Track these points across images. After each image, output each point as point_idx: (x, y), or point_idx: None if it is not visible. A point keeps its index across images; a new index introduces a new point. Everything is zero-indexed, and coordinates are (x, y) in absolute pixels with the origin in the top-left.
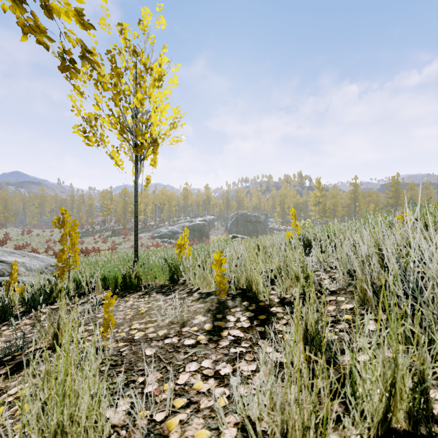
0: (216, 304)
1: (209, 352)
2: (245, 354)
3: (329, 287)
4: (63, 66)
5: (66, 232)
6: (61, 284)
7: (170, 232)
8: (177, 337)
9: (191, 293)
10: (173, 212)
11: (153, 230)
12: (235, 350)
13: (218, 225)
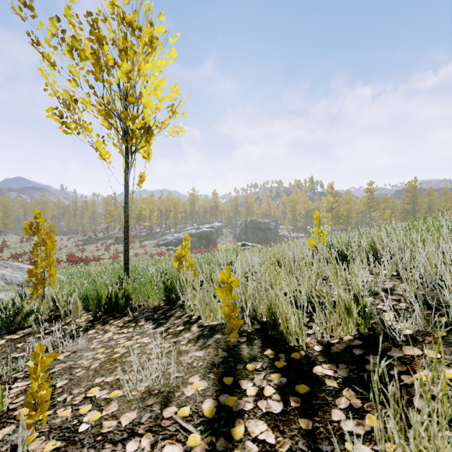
0: (223, 351)
1: None
2: None
3: (404, 329)
4: None
5: (40, 240)
6: (30, 305)
7: (176, 239)
8: (151, 436)
9: (189, 325)
10: (179, 219)
11: (158, 238)
12: None
13: (226, 232)
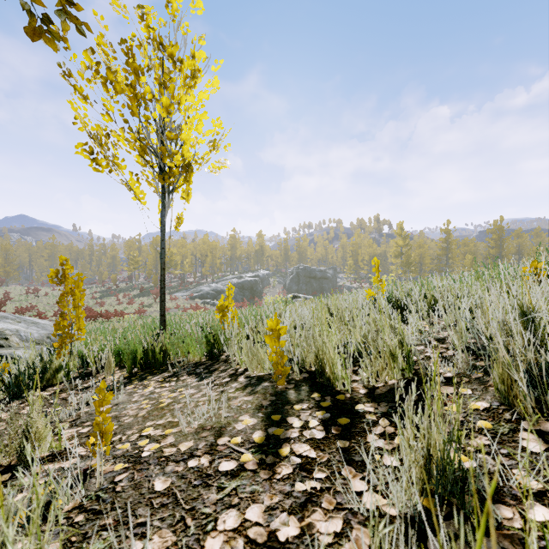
0: (271, 396)
1: (260, 487)
2: (320, 495)
3: (444, 371)
4: (32, 27)
5: (67, 290)
6: (59, 361)
7: (214, 291)
8: (209, 456)
9: (235, 377)
10: (217, 266)
11: (192, 289)
12: (302, 485)
13: (274, 282)
